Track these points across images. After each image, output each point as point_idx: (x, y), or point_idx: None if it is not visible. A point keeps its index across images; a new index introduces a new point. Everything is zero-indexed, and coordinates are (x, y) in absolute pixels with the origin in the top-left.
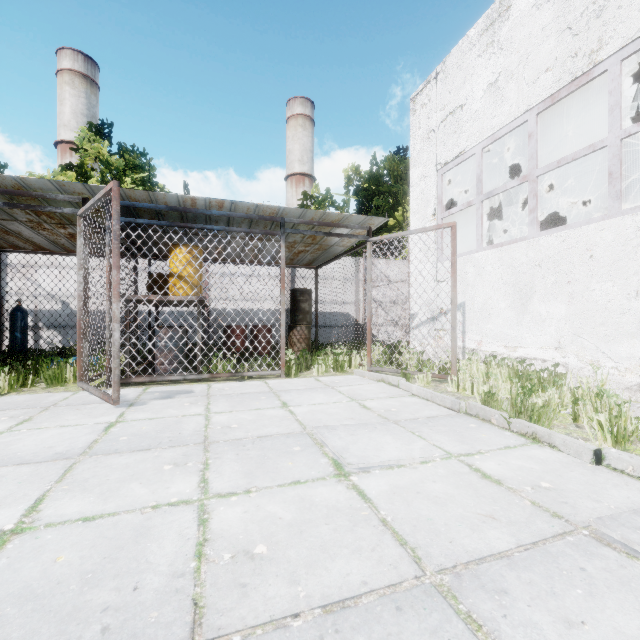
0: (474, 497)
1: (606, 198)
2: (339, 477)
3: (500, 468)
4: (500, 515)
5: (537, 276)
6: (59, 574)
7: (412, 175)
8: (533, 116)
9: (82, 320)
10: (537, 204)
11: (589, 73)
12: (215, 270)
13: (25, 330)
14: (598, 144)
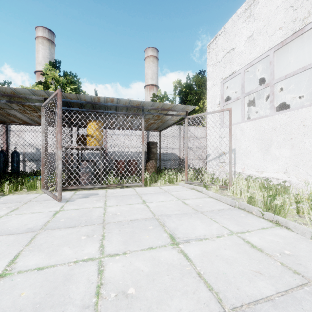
0: (248, 259)
1: (308, 94)
2: (173, 245)
3: (260, 241)
4: (264, 271)
5: (274, 135)
6: (21, 304)
7: (208, 84)
8: (272, 53)
9: (44, 158)
10: (274, 98)
11: (302, 29)
12: (110, 132)
13: (18, 162)
14: (307, 66)
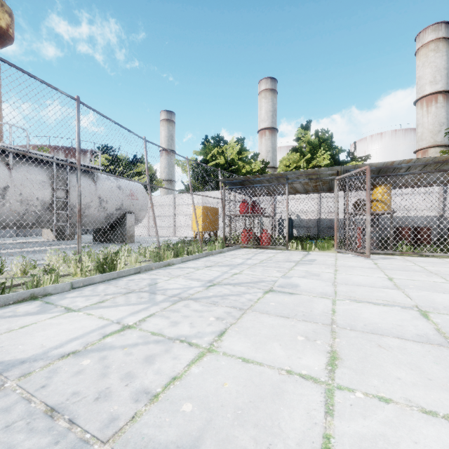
0: None
1: None
2: None
3: None
4: None
5: None
6: (419, 285)
7: None
8: None
9: (337, 223)
10: None
11: None
12: None
13: (292, 228)
14: None
